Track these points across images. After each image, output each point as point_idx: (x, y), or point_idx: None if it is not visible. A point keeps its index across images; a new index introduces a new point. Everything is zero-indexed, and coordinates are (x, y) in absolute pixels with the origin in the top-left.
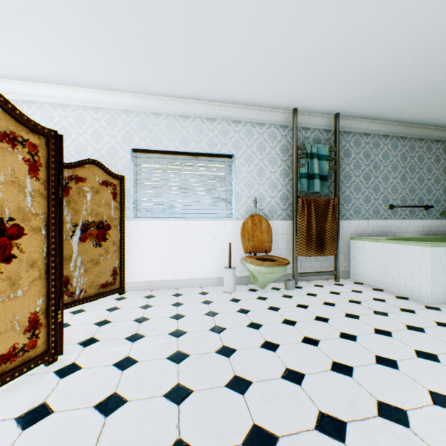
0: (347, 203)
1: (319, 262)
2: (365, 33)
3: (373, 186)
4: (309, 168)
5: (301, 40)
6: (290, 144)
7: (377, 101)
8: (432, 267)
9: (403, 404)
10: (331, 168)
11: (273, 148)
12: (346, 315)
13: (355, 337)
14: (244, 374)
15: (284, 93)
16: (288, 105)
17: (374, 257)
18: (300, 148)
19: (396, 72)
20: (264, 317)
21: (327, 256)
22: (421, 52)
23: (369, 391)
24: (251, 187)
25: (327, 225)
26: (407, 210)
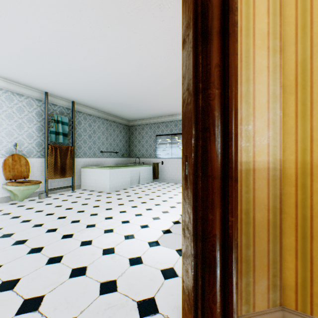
0: (80, 149)
1: (64, 181)
2: (79, 78)
3: (93, 141)
4: (57, 128)
5: (47, 68)
6: (44, 112)
7: (92, 102)
8: (110, 177)
9: (81, 218)
10: (70, 130)
11: (31, 112)
12: (72, 202)
13: (73, 208)
14: (11, 232)
15: (39, 83)
16: (42, 89)
17: (92, 176)
18: (51, 116)
19: (96, 95)
20: (23, 213)
21: (68, 177)
22: (103, 92)
23: (71, 219)
24: (12, 135)
25: (68, 161)
26: (109, 153)
